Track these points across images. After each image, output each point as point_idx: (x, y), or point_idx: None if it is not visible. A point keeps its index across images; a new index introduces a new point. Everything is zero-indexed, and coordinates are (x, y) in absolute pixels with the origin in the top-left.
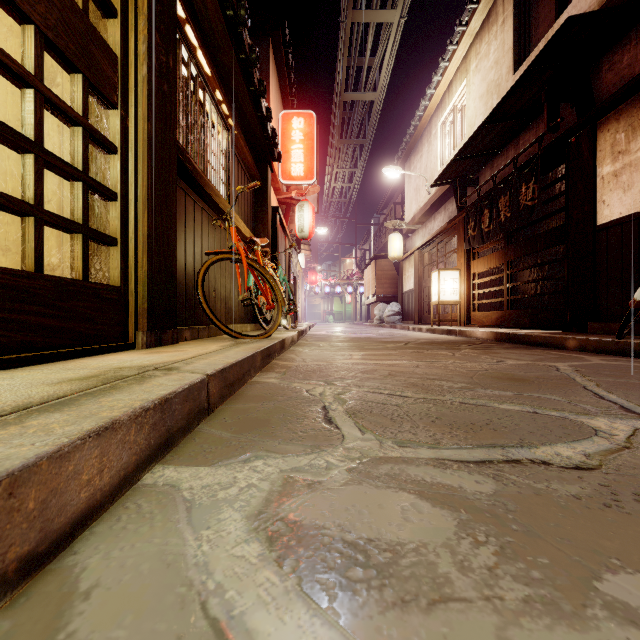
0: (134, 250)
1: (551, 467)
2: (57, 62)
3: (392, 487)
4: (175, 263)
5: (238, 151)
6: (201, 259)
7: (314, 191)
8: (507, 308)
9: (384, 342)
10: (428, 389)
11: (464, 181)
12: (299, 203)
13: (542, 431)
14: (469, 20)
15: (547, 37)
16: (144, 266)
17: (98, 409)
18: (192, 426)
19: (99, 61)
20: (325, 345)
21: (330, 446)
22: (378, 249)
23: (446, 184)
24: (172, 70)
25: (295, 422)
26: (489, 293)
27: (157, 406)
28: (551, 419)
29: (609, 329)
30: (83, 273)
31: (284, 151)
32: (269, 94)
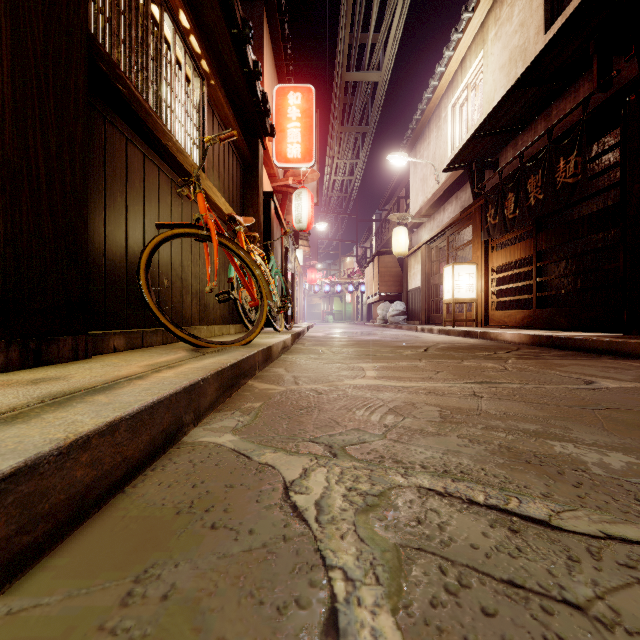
0: None
1: None
2: None
3: None
4: (83, 227)
5: (218, 112)
6: None
7: (313, 178)
8: (537, 306)
9: (398, 347)
10: (567, 479)
11: (482, 163)
12: (296, 191)
13: None
14: None
15: None
16: None
17: None
18: None
19: None
20: (326, 352)
21: None
22: (380, 246)
23: (460, 169)
24: None
25: None
26: (509, 290)
27: None
28: None
29: None
30: None
31: (279, 130)
32: (262, 65)
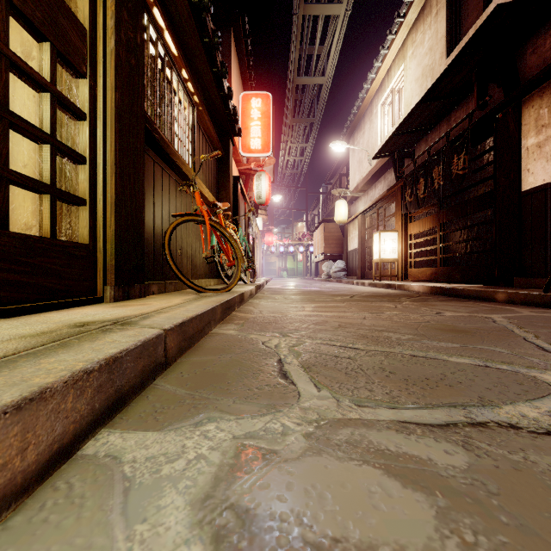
0: (102, 210)
1: (521, 432)
2: (32, 37)
3: (355, 459)
4: (143, 223)
5: (203, 125)
6: (169, 221)
7: (270, 163)
8: (440, 265)
9: (332, 295)
10: (378, 341)
11: (402, 154)
12: (257, 173)
13: (499, 387)
14: (406, 12)
15: (476, 25)
16: (112, 225)
17: (33, 373)
18: (147, 382)
19: (67, 32)
20: (280, 298)
21: (286, 405)
22: (326, 214)
23: (386, 156)
24: (140, 46)
25: (251, 377)
26: (423, 252)
27: (103, 367)
28: (504, 373)
29: (533, 284)
30: (51, 231)
31: (244, 127)
32: (231, 77)
